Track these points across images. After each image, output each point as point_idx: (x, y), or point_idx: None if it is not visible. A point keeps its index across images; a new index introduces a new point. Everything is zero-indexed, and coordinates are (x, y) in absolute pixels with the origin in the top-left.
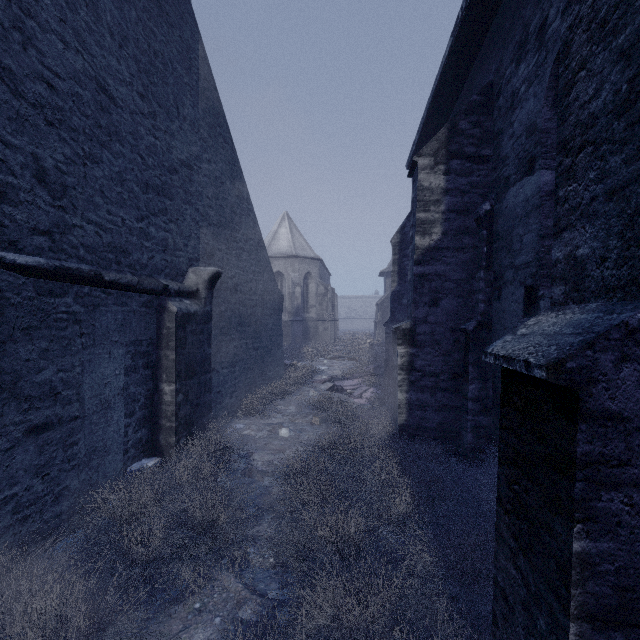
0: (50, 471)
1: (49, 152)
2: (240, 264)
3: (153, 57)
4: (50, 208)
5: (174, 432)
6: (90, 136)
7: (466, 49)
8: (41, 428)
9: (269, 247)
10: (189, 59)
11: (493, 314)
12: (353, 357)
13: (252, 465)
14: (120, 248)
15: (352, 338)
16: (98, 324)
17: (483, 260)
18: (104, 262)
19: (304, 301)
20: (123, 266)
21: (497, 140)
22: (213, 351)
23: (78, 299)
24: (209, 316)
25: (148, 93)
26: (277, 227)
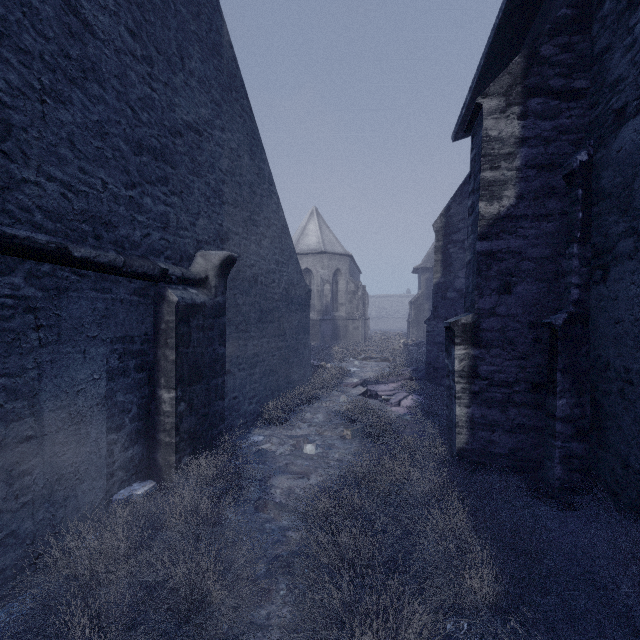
0: None
1: None
2: (261, 252)
3: None
4: None
5: (174, 449)
6: (52, 66)
7: None
8: None
9: (297, 243)
10: (197, 4)
11: (592, 303)
12: (386, 358)
13: (268, 495)
14: (100, 219)
15: (384, 338)
16: (66, 314)
17: (577, 230)
18: (75, 234)
19: (333, 299)
20: (105, 242)
21: (599, 63)
22: (228, 350)
23: (32, 280)
24: (221, 309)
25: (142, 32)
26: (305, 223)
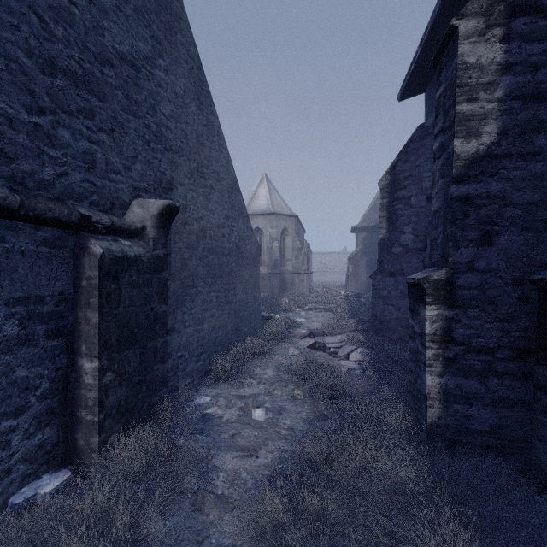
0: None
1: None
2: (209, 205)
3: None
4: None
5: (97, 429)
6: None
7: None
8: None
9: (249, 205)
10: None
11: None
12: (330, 308)
13: (208, 484)
14: None
15: (326, 289)
16: None
17: None
18: None
19: (281, 255)
20: None
21: None
22: (172, 307)
23: None
24: (161, 263)
25: None
26: (256, 187)
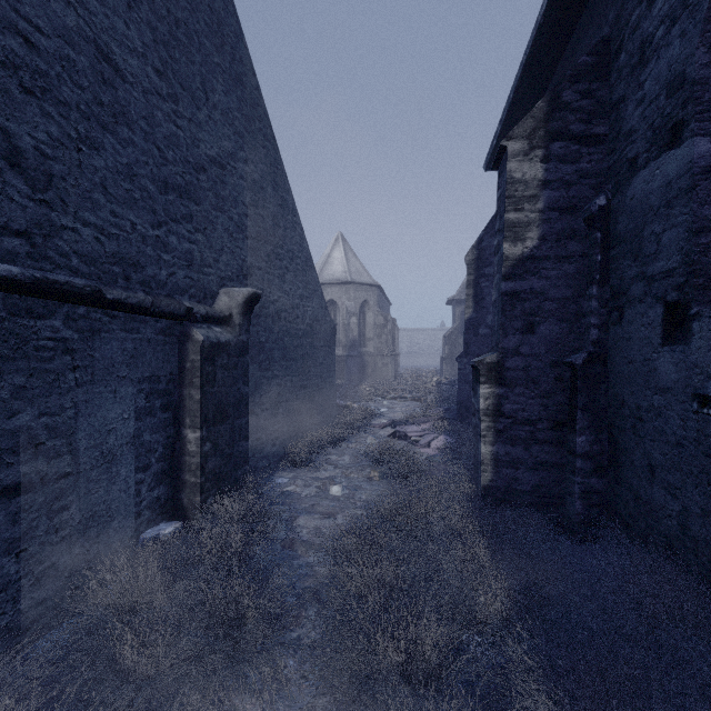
0: (28, 546)
1: (26, 128)
2: (284, 286)
3: (174, 26)
4: (28, 202)
5: (199, 490)
6: (87, 114)
7: (570, 0)
8: (15, 490)
9: (321, 272)
10: (221, 35)
11: (610, 343)
12: (417, 397)
13: (295, 534)
14: (129, 260)
15: (415, 376)
16: (98, 355)
17: (596, 272)
18: (107, 276)
19: (360, 333)
20: (133, 283)
21: (616, 112)
22: (251, 390)
23: (70, 322)
24: (245, 347)
25: (167, 70)
26: (330, 250)
